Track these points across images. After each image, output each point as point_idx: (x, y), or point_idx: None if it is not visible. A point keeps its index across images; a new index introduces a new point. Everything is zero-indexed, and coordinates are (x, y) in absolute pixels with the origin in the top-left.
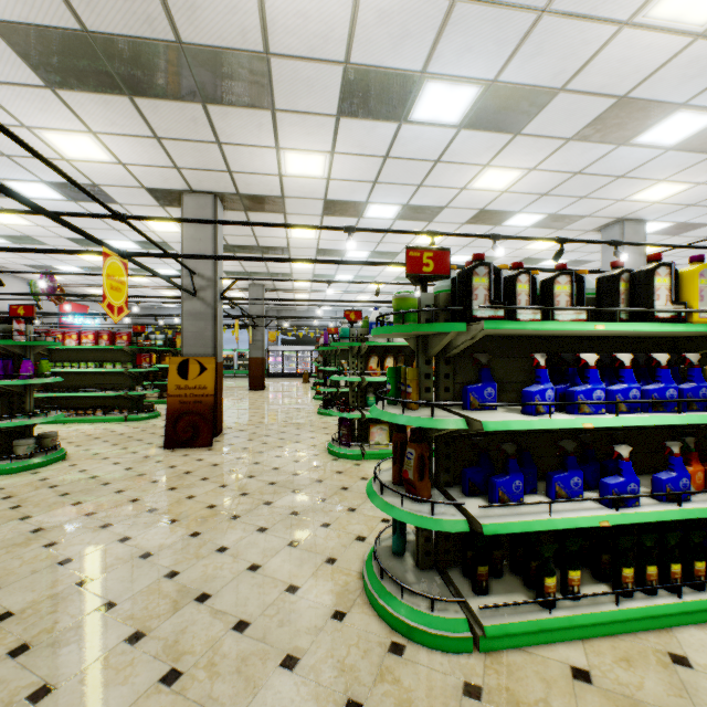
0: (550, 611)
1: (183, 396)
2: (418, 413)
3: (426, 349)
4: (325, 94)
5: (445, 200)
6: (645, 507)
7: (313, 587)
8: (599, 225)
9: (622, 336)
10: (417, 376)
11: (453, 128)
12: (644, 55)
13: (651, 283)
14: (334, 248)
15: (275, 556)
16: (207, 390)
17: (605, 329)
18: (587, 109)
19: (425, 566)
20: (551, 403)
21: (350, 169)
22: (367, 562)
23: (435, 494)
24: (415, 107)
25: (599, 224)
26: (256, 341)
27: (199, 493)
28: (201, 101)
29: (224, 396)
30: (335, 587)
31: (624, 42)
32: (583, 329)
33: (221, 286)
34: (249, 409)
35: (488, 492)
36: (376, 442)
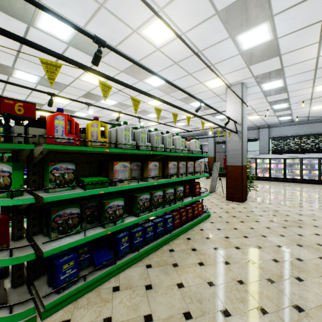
0: None
1: None
2: None
3: None
4: None
5: (44, 102)
6: None
7: None
8: (108, 120)
9: None
10: None
11: (35, 83)
12: (87, 85)
13: None
14: None
15: None
16: None
17: None
18: (80, 91)
19: None
20: None
21: None
22: None
23: None
24: (14, 74)
25: (108, 120)
26: None
27: None
28: None
29: None
30: None
31: (80, 81)
32: None
33: None
34: None
35: None
36: None
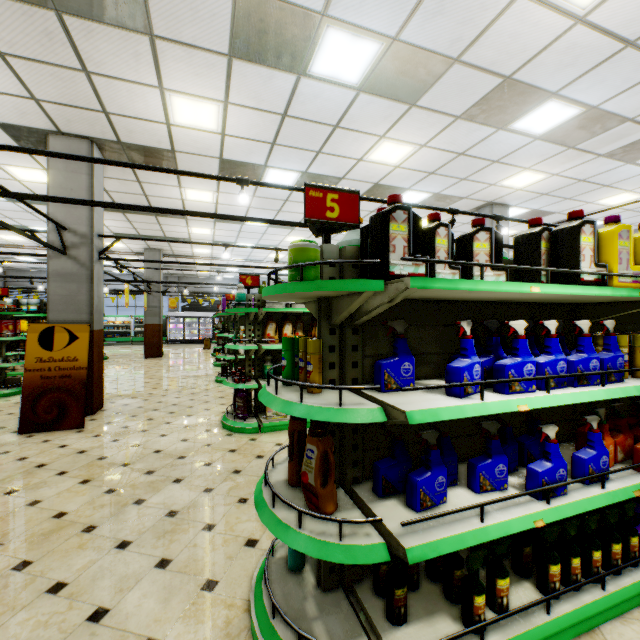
0: (482, 639)
1: (47, 369)
2: (321, 399)
3: (331, 315)
4: (213, 24)
5: (343, 171)
6: (573, 494)
7: (180, 638)
8: (473, 207)
9: (530, 302)
10: (319, 349)
11: (353, 90)
12: (532, 33)
13: (577, 241)
14: (233, 213)
15: (134, 588)
16: (78, 362)
17: (541, 292)
18: (476, 87)
19: (329, 586)
20: (484, 382)
21: (247, 125)
22: (256, 588)
23: (342, 498)
24: (315, 58)
25: (473, 206)
26: (153, 308)
27: (48, 495)
28: (53, 6)
29: (115, 364)
30: (211, 632)
31: (517, 14)
32: (519, 291)
33: (100, 245)
34: (140, 379)
35: (407, 492)
36: (274, 413)
